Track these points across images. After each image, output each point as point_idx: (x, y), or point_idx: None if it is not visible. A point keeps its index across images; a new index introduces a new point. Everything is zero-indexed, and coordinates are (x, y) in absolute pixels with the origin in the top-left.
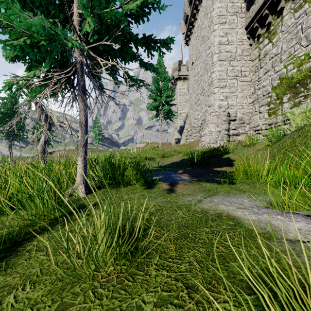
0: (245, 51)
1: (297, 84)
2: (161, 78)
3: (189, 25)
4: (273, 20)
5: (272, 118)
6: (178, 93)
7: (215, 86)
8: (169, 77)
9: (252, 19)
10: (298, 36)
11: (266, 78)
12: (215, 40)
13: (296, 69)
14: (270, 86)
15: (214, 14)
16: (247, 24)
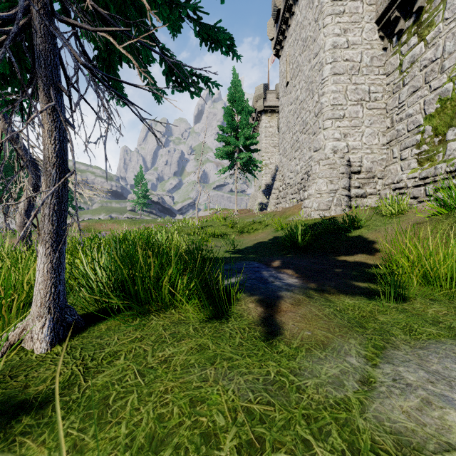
0: (375, 60)
1: None
2: (237, 110)
3: (282, 25)
4: (428, 3)
5: (426, 167)
6: (262, 134)
7: (326, 117)
8: (250, 108)
9: (389, 4)
10: None
11: (414, 102)
12: (327, 41)
13: None
14: (421, 115)
15: None
16: (380, 13)
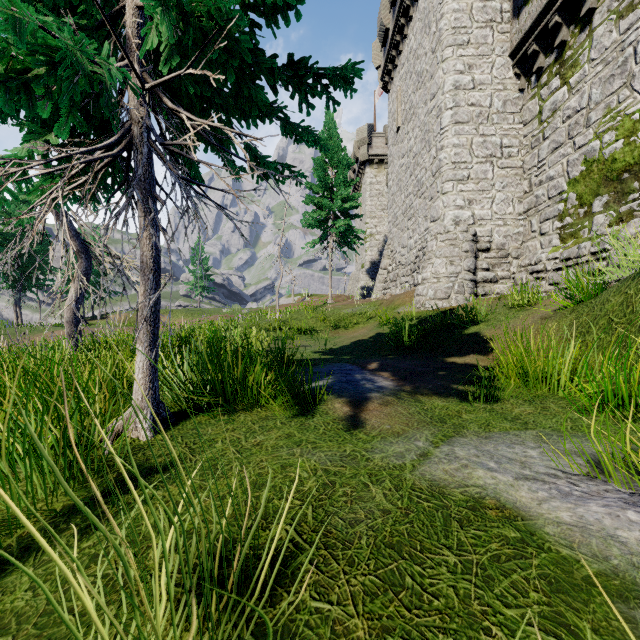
0: (509, 104)
1: (625, 174)
2: (331, 162)
3: (391, 51)
4: (572, 37)
5: (569, 246)
6: (366, 192)
7: (445, 178)
8: (349, 159)
9: (525, 35)
10: (626, 70)
11: (556, 162)
12: (446, 79)
13: (622, 142)
14: (564, 178)
15: (443, 26)
16: (515, 45)
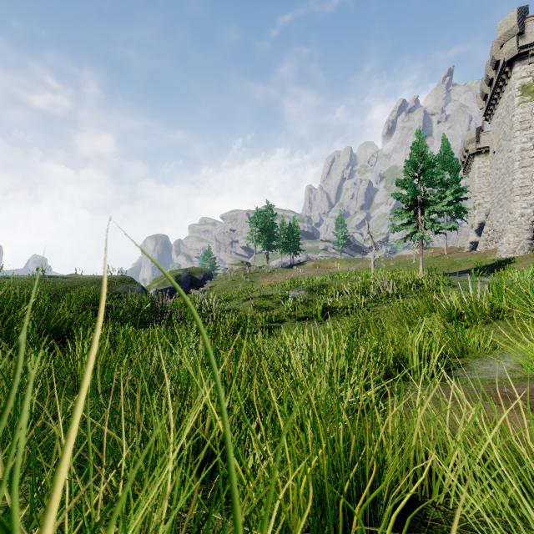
0: None
1: None
2: (446, 169)
3: (489, 106)
4: None
5: None
6: (475, 175)
7: (515, 194)
8: (459, 166)
9: None
10: None
11: None
12: (516, 147)
13: None
14: None
15: (514, 121)
16: None
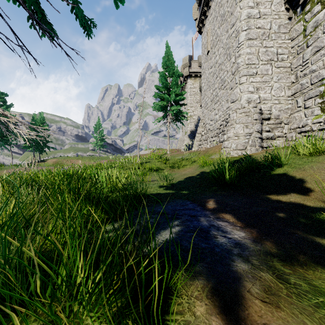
0: (282, 27)
1: None
2: (169, 74)
3: (204, 7)
4: None
5: None
6: (188, 93)
7: (242, 74)
8: (179, 72)
9: None
10: None
11: (317, 60)
12: (242, 12)
13: None
14: (324, 70)
15: None
16: None
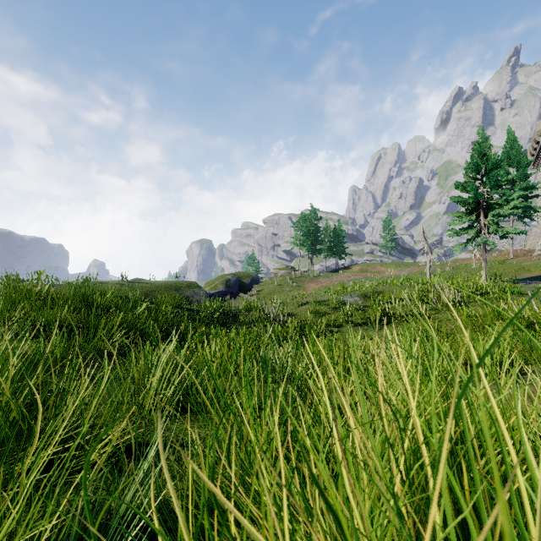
0: None
1: None
2: (512, 165)
3: None
4: None
5: None
6: None
7: None
8: (528, 160)
9: None
10: None
11: None
12: None
13: None
14: None
15: None
16: None
